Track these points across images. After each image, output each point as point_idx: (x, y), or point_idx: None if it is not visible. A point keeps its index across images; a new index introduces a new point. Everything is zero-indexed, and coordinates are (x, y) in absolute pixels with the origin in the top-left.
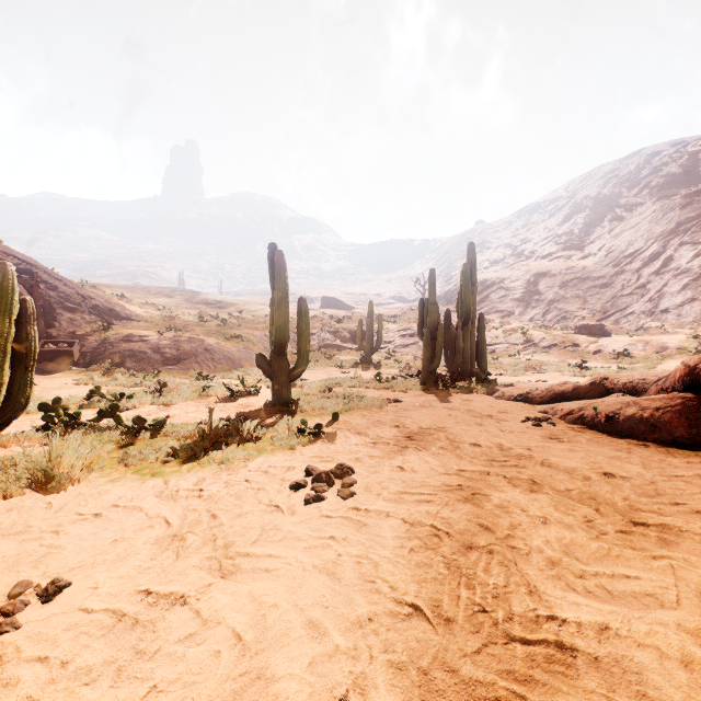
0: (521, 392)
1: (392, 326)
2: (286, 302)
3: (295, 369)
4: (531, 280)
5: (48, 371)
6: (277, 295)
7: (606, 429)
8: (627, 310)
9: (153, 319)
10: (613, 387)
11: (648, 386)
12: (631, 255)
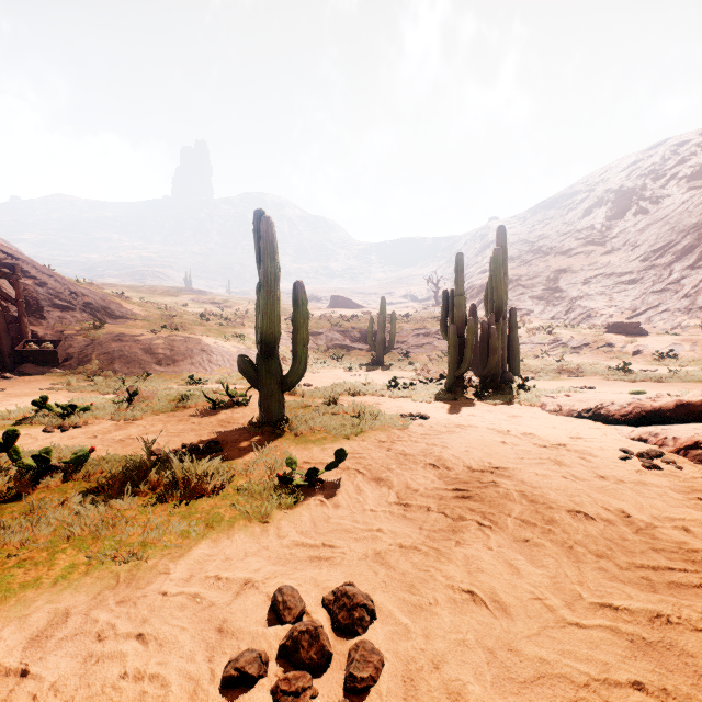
0: (588, 406)
1: (405, 325)
2: (275, 287)
3: (289, 376)
4: (551, 277)
5: (29, 374)
6: (264, 276)
7: None
8: (659, 307)
9: (151, 317)
10: None
11: None
12: (661, 249)
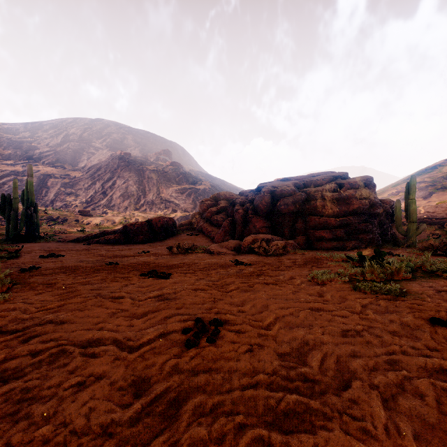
0: (74, 238)
1: None
2: None
3: None
4: (42, 178)
5: None
6: None
7: (108, 243)
8: (98, 203)
9: None
10: (107, 233)
11: (116, 232)
12: (99, 176)
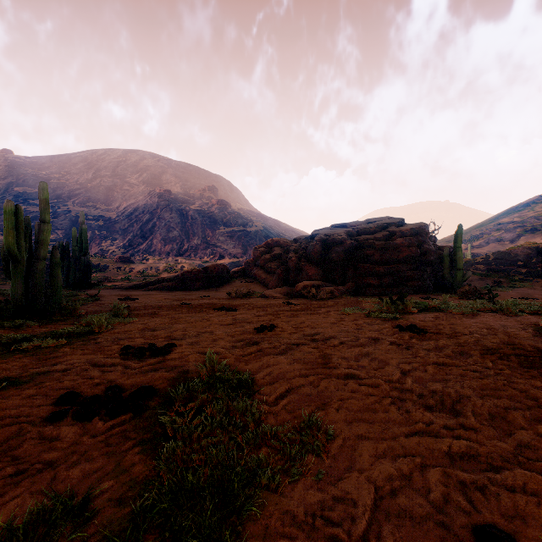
0: (132, 286)
1: None
2: None
3: None
4: (74, 220)
5: None
6: None
7: (166, 290)
8: (137, 249)
9: None
10: (163, 280)
11: (172, 279)
12: (137, 217)
